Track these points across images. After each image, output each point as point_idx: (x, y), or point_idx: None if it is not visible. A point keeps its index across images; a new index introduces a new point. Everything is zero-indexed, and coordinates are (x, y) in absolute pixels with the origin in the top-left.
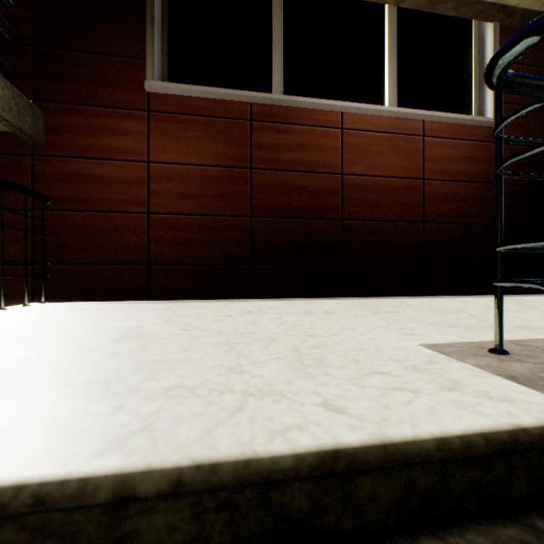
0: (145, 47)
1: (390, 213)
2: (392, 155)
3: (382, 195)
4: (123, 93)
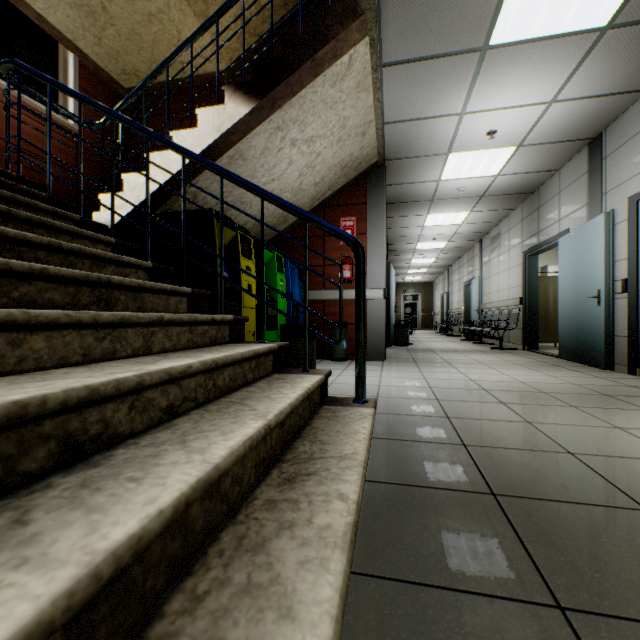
0: None
1: None
2: None
3: None
4: None
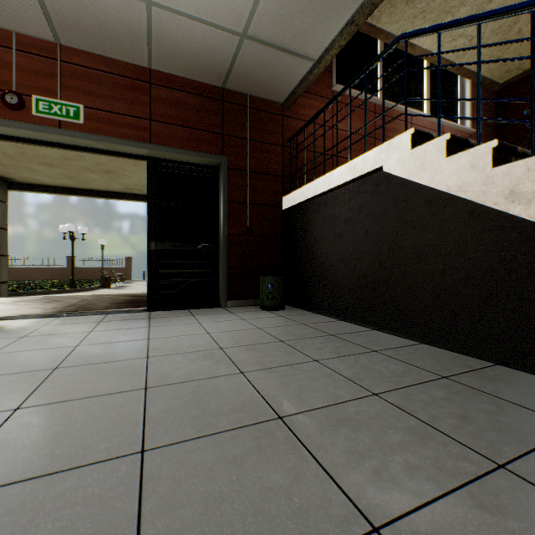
0: (331, 65)
1: None
2: None
3: None
4: (321, 89)
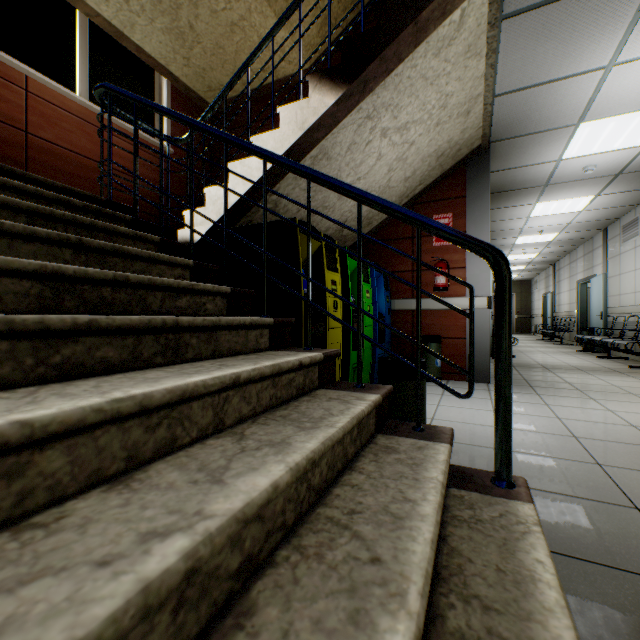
0: None
1: (81, 185)
2: (83, 138)
3: (73, 168)
4: None
